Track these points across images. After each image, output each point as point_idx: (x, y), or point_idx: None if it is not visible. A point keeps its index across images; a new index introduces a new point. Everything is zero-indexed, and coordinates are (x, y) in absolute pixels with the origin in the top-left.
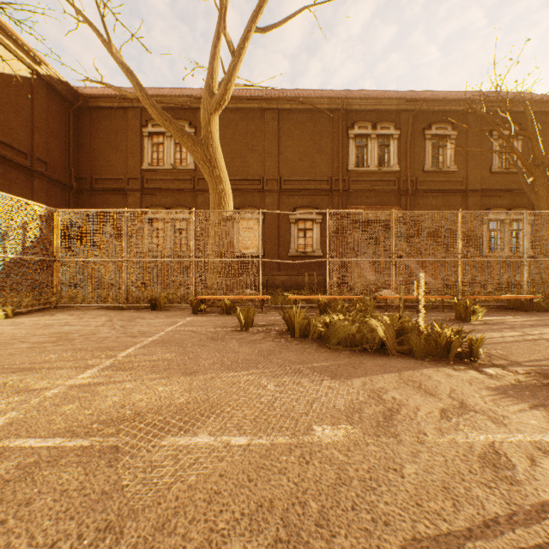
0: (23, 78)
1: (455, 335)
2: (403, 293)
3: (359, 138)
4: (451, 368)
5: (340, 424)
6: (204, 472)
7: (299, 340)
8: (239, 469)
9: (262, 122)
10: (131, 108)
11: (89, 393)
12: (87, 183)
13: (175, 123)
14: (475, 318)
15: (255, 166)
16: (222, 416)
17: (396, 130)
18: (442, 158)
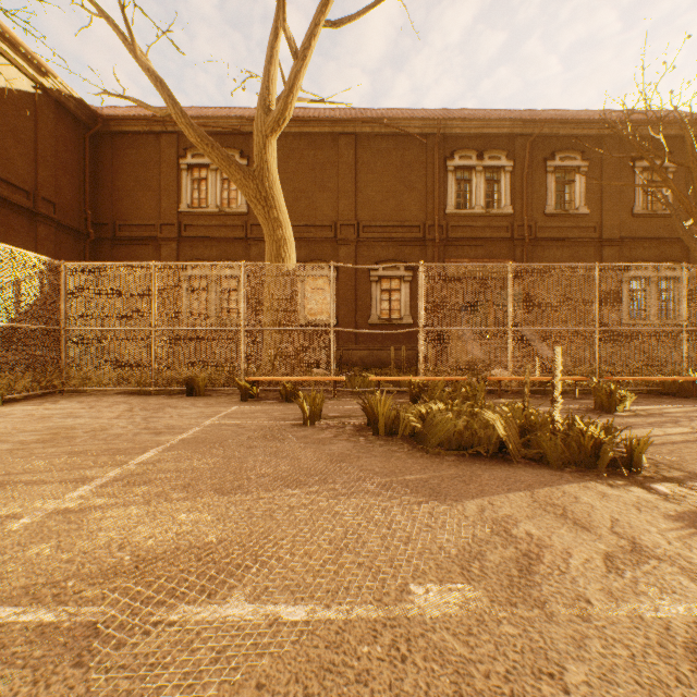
0: (24, 93)
1: (604, 434)
2: (529, 375)
3: (461, 171)
4: (605, 483)
5: (451, 581)
6: (231, 679)
7: (385, 439)
8: (291, 673)
9: (335, 150)
10: (165, 133)
11: (76, 524)
12: (109, 230)
13: (219, 148)
14: (622, 408)
15: (325, 208)
16: (269, 566)
17: (509, 161)
18: (568, 197)
